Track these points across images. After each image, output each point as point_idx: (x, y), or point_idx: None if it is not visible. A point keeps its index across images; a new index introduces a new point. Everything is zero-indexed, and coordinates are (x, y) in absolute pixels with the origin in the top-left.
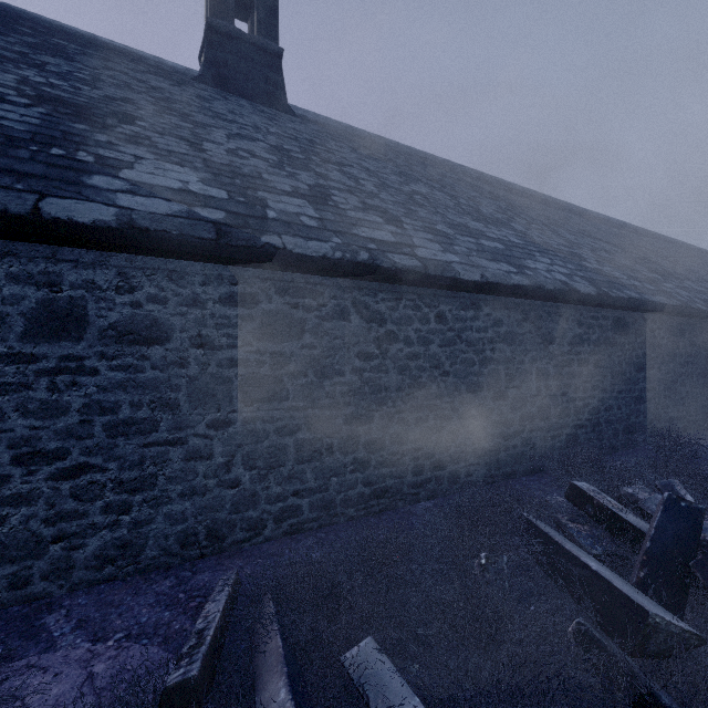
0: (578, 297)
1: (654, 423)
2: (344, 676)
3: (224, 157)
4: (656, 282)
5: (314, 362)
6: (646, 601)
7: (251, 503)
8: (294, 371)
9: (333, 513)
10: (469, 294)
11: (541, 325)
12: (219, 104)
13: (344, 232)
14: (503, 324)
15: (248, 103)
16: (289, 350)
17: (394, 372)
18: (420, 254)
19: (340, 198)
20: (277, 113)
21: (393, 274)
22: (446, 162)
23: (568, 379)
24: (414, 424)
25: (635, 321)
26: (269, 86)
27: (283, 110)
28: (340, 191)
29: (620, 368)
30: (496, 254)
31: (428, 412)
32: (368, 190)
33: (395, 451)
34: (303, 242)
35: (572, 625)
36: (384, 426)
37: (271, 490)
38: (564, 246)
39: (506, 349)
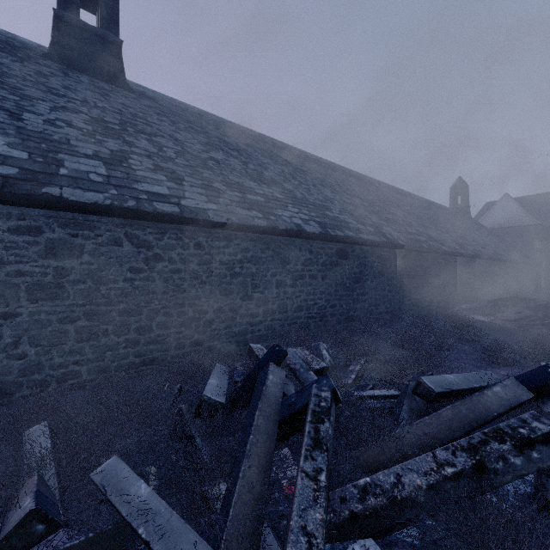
0: (305, 234)
1: (368, 315)
2: (18, 440)
3: (39, 126)
4: (379, 226)
5: (92, 274)
6: (215, 392)
7: (37, 370)
8: (75, 279)
9: (108, 376)
10: (223, 231)
11: (280, 252)
12: (56, 80)
13: (124, 186)
14: (250, 251)
15: (89, 79)
16: (70, 265)
17: (160, 281)
18: (184, 204)
19: (136, 161)
20: (114, 89)
21: (155, 216)
22: (260, 135)
23: (301, 287)
24: (177, 316)
25: (353, 251)
26: (110, 68)
27: (122, 87)
28: (139, 156)
29: (342, 281)
30: (253, 205)
31: (189, 308)
32: (167, 156)
33: (161, 334)
34: (81, 193)
35: (177, 409)
36: (152, 317)
37: (54, 361)
38: (319, 200)
39: (252, 267)
